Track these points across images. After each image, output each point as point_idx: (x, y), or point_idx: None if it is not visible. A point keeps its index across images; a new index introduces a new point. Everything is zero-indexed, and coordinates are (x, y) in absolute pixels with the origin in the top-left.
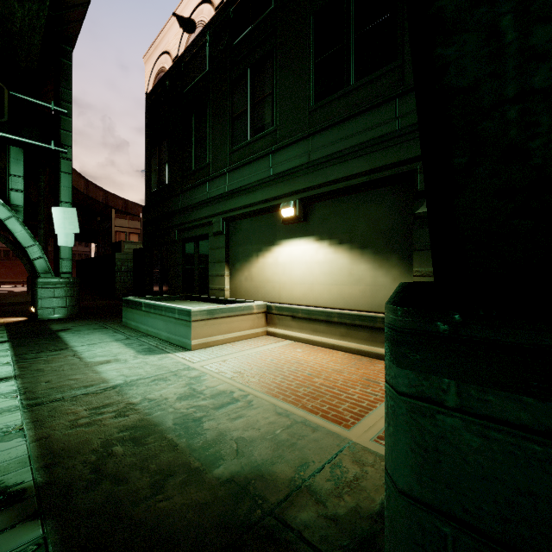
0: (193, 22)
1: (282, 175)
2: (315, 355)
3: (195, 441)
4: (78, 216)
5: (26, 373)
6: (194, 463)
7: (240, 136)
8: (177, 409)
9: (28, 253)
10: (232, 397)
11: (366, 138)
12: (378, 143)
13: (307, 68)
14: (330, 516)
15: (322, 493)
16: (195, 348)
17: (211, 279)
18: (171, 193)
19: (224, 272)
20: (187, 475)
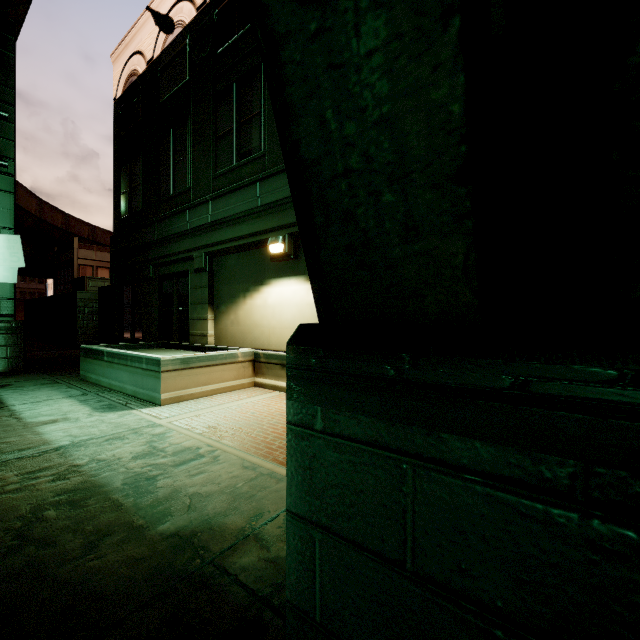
0: (171, 21)
1: (270, 206)
2: None
3: (144, 500)
4: (29, 245)
5: None
6: (138, 521)
7: (225, 159)
8: (130, 468)
9: None
10: (197, 453)
11: None
12: None
13: None
14: (271, 559)
15: (269, 540)
16: (165, 403)
17: (192, 323)
18: (145, 221)
19: (207, 315)
20: (127, 534)
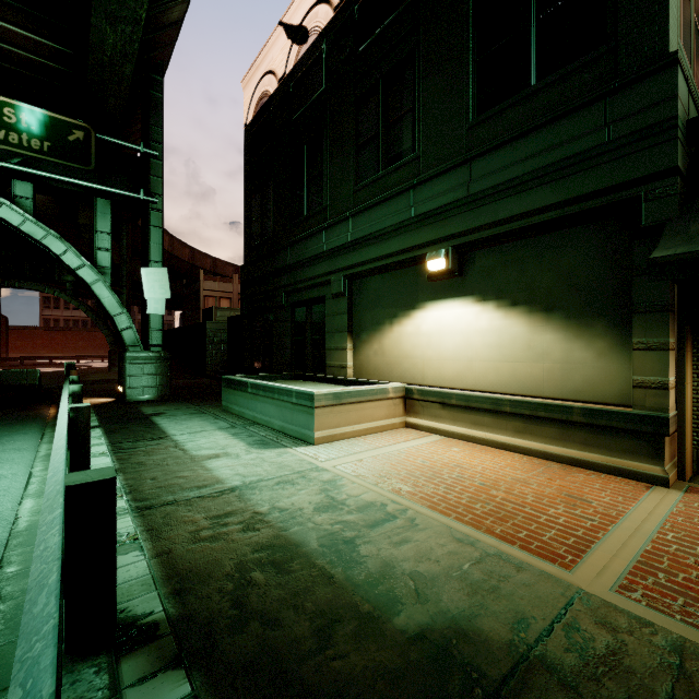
0: (305, 30)
1: (428, 216)
2: (480, 457)
3: (354, 572)
4: None
5: (126, 466)
6: (363, 605)
7: (368, 169)
8: (318, 524)
9: (116, 322)
10: (386, 511)
11: (557, 157)
12: (575, 163)
13: (464, 70)
14: None
15: (565, 671)
16: (319, 442)
17: (329, 353)
18: (276, 247)
19: (346, 344)
20: (358, 622)
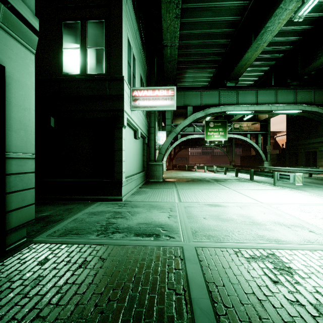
0: None
1: None
2: None
3: None
4: None
5: None
6: None
7: None
8: None
9: (262, 156)
10: None
11: None
12: None
13: None
14: None
15: None
16: (320, 175)
17: (317, 162)
18: (299, 139)
19: (322, 160)
20: None
